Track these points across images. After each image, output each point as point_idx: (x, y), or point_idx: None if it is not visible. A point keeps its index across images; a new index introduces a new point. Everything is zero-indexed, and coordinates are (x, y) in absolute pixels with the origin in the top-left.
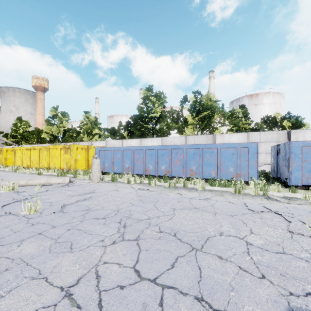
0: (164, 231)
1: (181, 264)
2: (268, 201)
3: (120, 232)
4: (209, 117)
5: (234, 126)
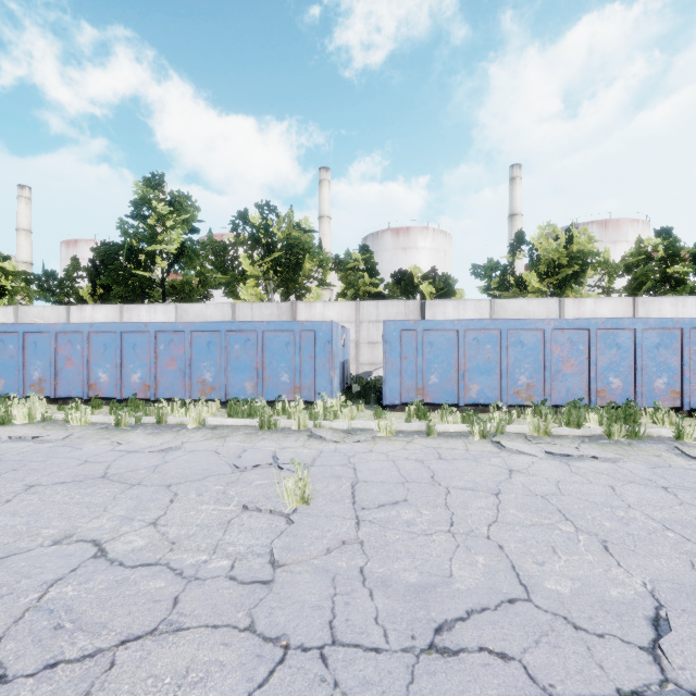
0: None
1: None
2: (304, 442)
3: None
4: (297, 265)
5: (349, 287)
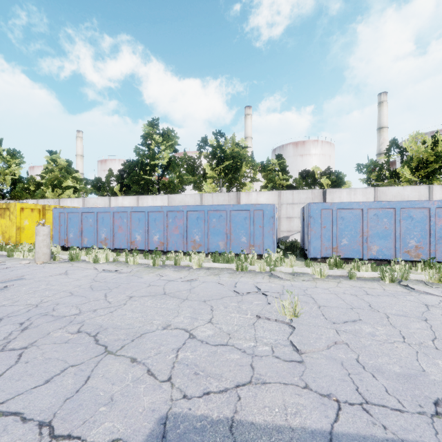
0: (84, 330)
1: (65, 376)
2: (268, 279)
3: (8, 338)
4: (236, 169)
5: (269, 181)
